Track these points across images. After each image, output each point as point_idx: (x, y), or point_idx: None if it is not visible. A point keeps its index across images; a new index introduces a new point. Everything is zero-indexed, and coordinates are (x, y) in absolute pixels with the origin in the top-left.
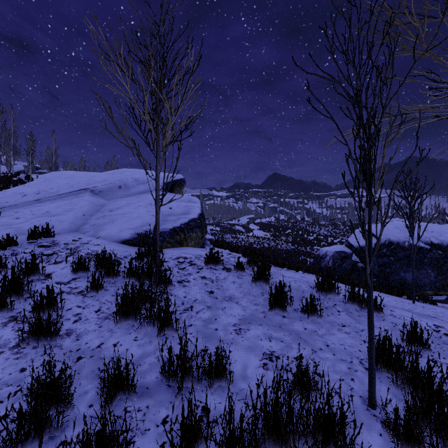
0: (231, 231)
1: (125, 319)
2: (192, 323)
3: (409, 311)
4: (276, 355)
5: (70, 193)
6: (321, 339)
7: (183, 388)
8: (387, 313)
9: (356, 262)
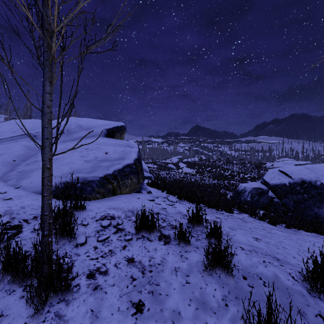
0: (165, 168)
1: None
2: None
3: None
4: None
5: (11, 138)
6: None
7: None
8: None
9: (272, 197)
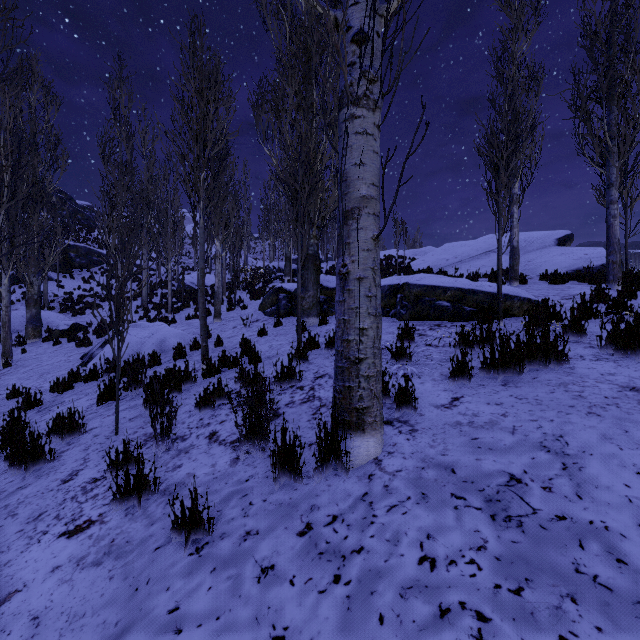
0: None
1: None
2: None
3: None
4: None
5: (479, 255)
6: None
7: None
8: None
9: None
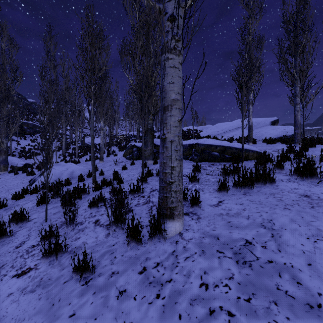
0: None
1: None
2: None
3: None
4: None
5: (233, 129)
6: None
7: None
8: None
9: None
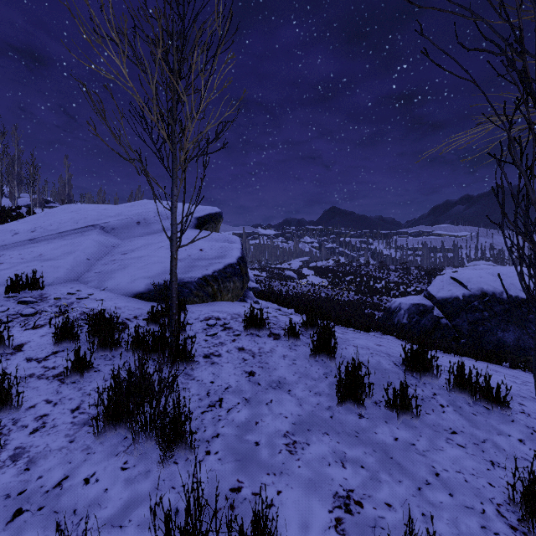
0: (280, 277)
1: (113, 427)
2: (220, 432)
3: None
4: (356, 500)
5: (74, 231)
6: (424, 461)
7: None
8: (515, 410)
9: (439, 317)
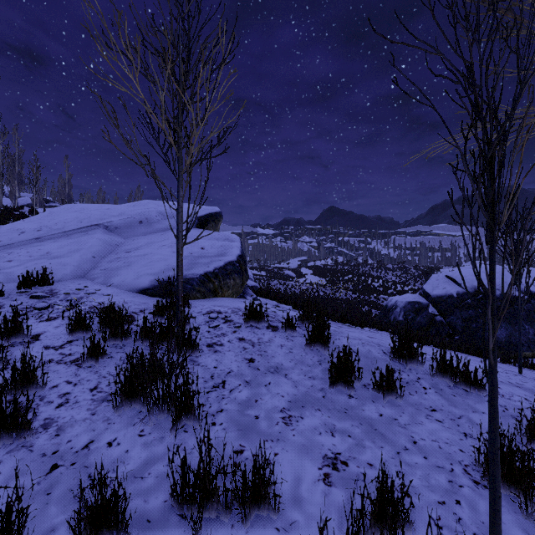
0: (279, 276)
1: (129, 402)
2: (224, 408)
3: (519, 388)
4: (343, 460)
5: (78, 230)
6: (405, 432)
7: (201, 524)
8: None
9: (434, 315)
